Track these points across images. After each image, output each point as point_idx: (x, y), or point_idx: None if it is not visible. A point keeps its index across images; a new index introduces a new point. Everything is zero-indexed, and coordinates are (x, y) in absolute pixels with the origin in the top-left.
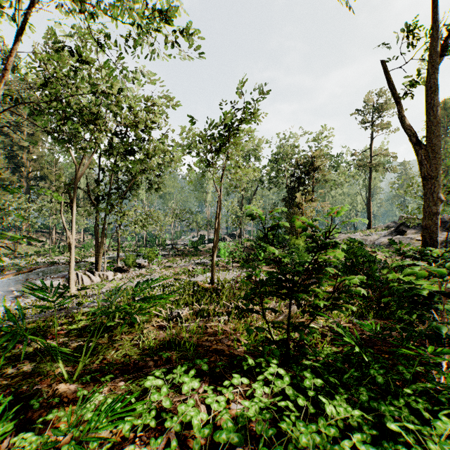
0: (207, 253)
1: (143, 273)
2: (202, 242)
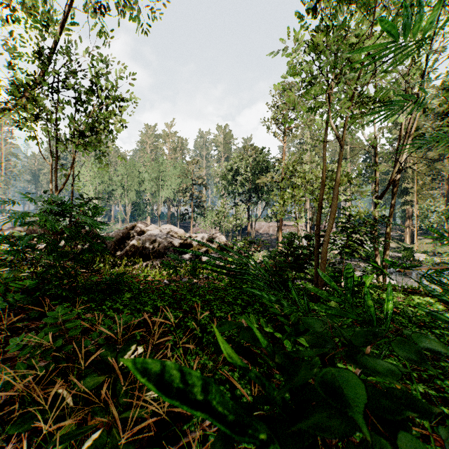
0: None
1: None
2: None
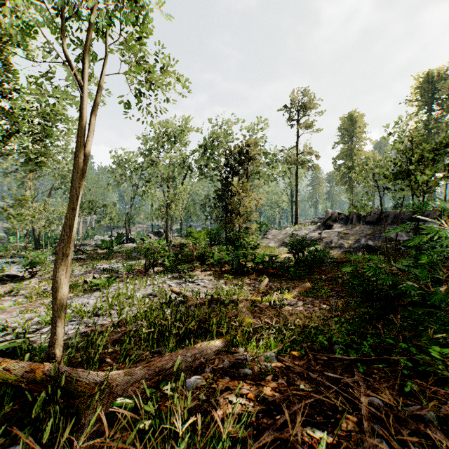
0: (124, 255)
1: (1, 292)
2: (120, 242)
